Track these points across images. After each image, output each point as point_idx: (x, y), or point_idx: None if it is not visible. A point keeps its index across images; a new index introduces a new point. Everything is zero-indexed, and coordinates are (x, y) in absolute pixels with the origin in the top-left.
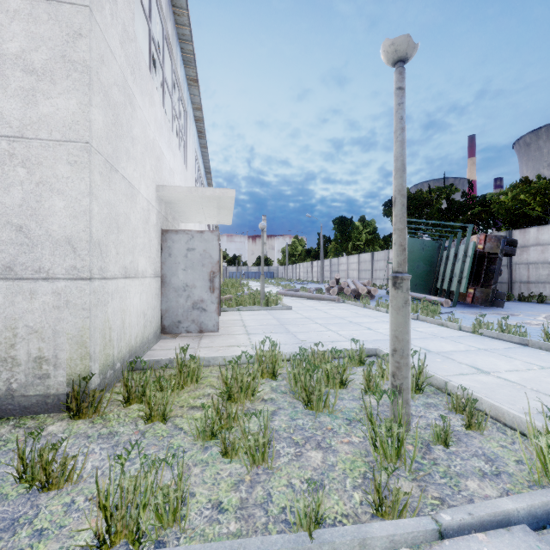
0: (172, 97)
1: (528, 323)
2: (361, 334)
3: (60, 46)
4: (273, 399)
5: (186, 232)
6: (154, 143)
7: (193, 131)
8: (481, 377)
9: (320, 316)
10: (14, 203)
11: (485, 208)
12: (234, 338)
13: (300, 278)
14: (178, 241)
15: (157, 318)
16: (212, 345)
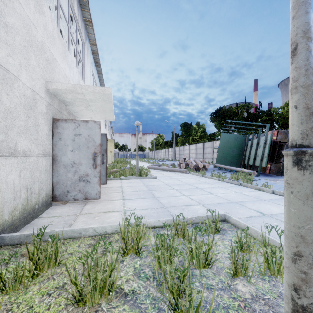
0: (68, 25)
1: None
2: (207, 198)
3: None
4: (135, 291)
5: (73, 121)
6: (43, 46)
7: (91, 60)
8: None
9: (176, 183)
10: None
11: (268, 117)
12: (112, 203)
13: (161, 158)
14: (67, 128)
15: (48, 189)
16: (92, 211)
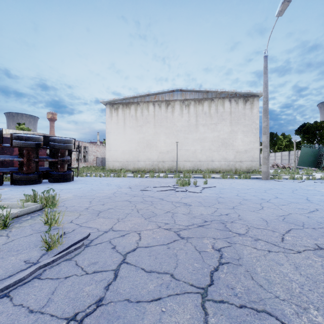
0: None
1: None
2: None
3: (256, 139)
4: None
5: None
6: None
7: None
8: None
9: None
10: (252, 154)
11: None
12: None
13: None
14: None
15: None
16: None
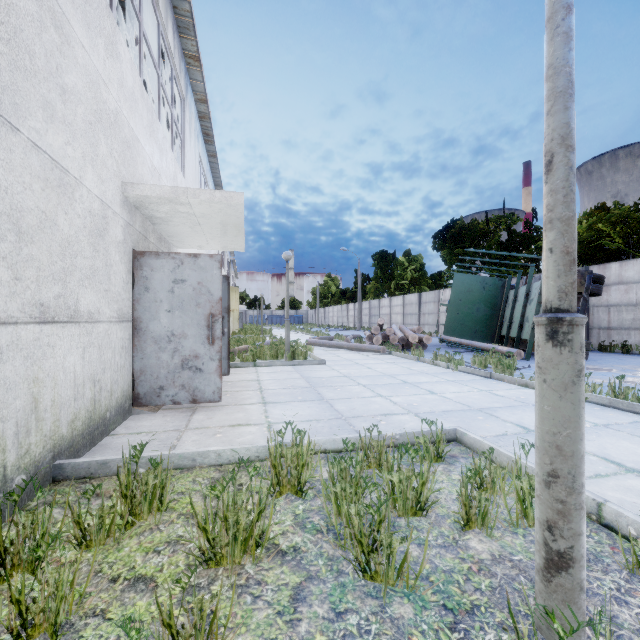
0: (158, 69)
1: (631, 382)
2: (423, 402)
3: None
4: (298, 548)
5: (171, 256)
6: (117, 118)
7: (196, 132)
8: (633, 482)
9: (364, 374)
10: None
11: None
12: (243, 410)
13: (333, 324)
14: (159, 268)
15: (125, 383)
16: (208, 425)
